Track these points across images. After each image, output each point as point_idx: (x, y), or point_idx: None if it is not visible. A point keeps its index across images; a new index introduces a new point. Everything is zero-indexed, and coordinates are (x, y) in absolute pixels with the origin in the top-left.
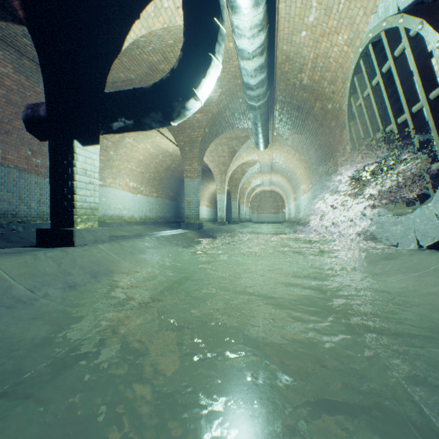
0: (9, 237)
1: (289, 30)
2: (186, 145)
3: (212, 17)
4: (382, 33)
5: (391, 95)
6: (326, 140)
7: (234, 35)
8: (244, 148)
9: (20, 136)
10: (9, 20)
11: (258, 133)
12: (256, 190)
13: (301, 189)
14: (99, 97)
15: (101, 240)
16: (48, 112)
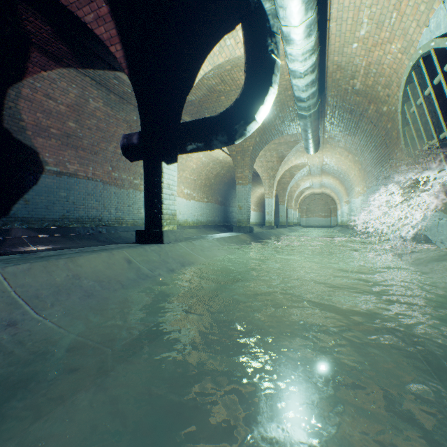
0: (98, 238)
1: (339, 44)
2: (238, 154)
3: (270, 54)
4: (431, 50)
5: (443, 105)
6: (382, 141)
7: (287, 59)
8: (293, 152)
9: (104, 155)
10: (106, 69)
11: (308, 138)
12: (305, 193)
13: (355, 191)
14: (177, 126)
15: (179, 239)
16: (143, 142)
